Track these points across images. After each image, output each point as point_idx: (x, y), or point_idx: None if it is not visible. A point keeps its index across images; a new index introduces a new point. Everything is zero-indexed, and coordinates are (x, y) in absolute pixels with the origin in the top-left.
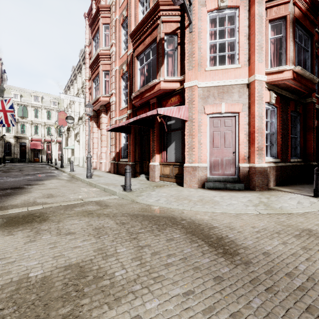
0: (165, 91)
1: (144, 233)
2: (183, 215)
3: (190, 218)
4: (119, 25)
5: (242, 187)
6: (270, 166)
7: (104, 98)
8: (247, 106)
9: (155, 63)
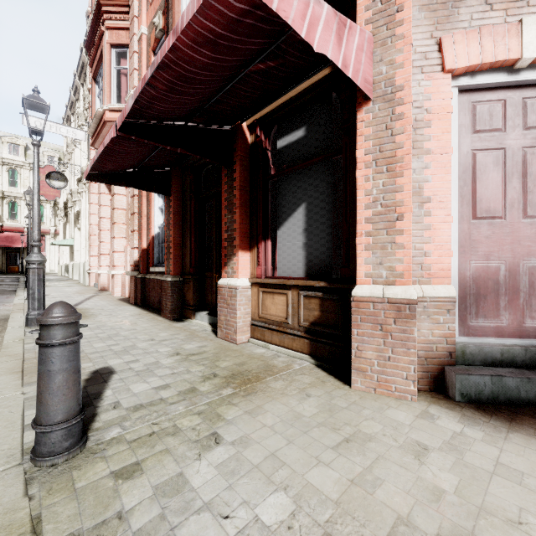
0: None
1: None
2: None
3: None
4: None
5: None
6: None
7: (114, 115)
8: None
9: None
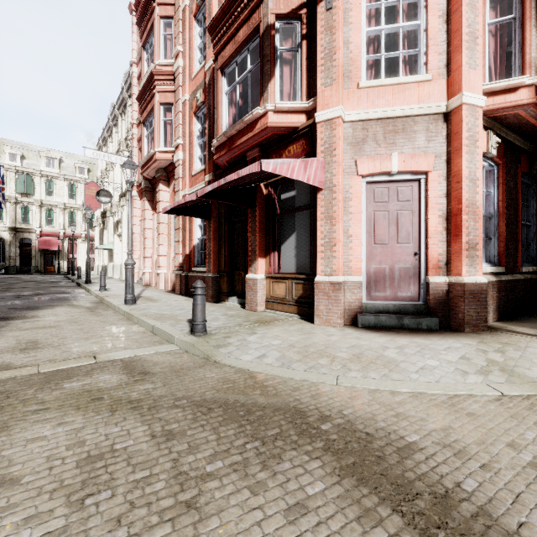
0: (277, 132)
1: (220, 475)
2: (323, 402)
3: (340, 411)
4: (191, 17)
5: (435, 325)
6: (488, 281)
7: (163, 155)
8: (445, 160)
9: (257, 78)
